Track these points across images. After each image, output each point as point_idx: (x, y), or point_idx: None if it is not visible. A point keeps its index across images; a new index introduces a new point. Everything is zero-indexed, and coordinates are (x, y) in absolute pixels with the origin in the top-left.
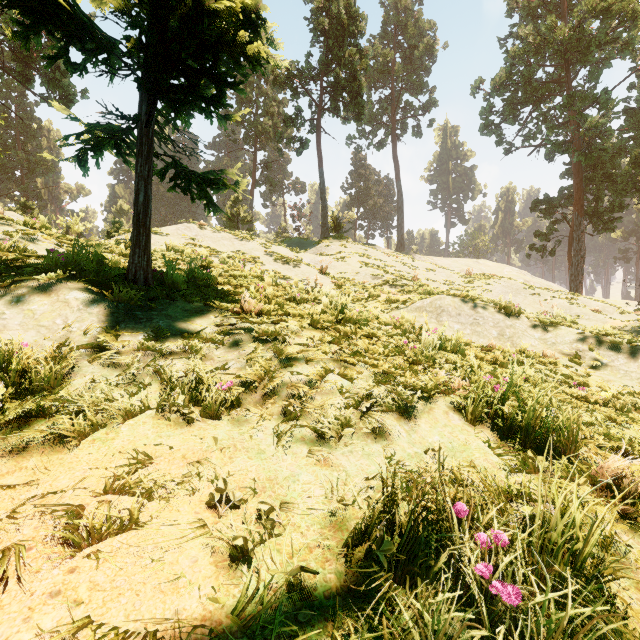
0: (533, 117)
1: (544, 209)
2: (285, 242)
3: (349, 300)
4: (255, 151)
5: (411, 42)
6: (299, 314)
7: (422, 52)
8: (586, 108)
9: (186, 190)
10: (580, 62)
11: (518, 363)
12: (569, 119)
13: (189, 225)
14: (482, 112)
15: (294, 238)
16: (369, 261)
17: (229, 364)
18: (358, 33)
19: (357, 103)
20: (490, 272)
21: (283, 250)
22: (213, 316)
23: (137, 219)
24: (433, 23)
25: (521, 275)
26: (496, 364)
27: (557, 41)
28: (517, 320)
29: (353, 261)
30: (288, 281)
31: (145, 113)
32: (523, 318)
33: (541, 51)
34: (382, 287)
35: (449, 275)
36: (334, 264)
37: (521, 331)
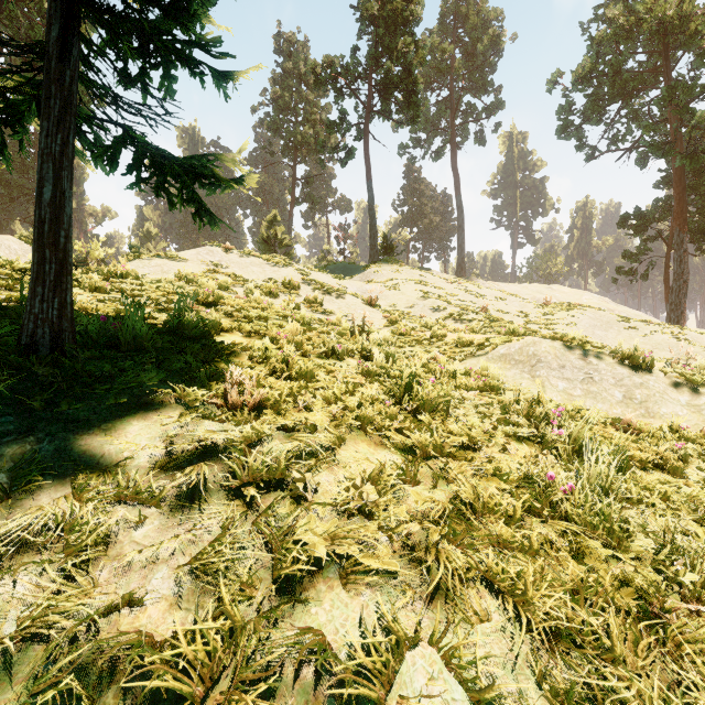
0: (622, 116)
1: (634, 225)
2: (328, 267)
3: (420, 365)
4: (294, 165)
5: (473, 35)
6: (336, 396)
7: (486, 45)
8: (692, 101)
9: (160, 190)
10: (684, 45)
11: (688, 459)
12: (668, 116)
13: (212, 248)
14: (559, 111)
15: (338, 263)
16: (427, 289)
17: (151, 581)
18: (413, 20)
19: (412, 103)
20: (566, 300)
21: (324, 277)
22: (167, 416)
23: (39, 232)
24: (500, 11)
25: (603, 303)
26: (662, 467)
27: (656, 20)
28: (649, 376)
29: (408, 289)
30: (329, 316)
31: (56, 40)
32: (657, 373)
33: (633, 35)
34: (445, 322)
35: (523, 305)
36: (385, 293)
37: (658, 393)
